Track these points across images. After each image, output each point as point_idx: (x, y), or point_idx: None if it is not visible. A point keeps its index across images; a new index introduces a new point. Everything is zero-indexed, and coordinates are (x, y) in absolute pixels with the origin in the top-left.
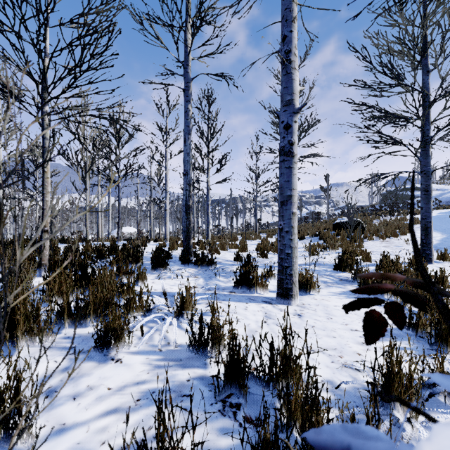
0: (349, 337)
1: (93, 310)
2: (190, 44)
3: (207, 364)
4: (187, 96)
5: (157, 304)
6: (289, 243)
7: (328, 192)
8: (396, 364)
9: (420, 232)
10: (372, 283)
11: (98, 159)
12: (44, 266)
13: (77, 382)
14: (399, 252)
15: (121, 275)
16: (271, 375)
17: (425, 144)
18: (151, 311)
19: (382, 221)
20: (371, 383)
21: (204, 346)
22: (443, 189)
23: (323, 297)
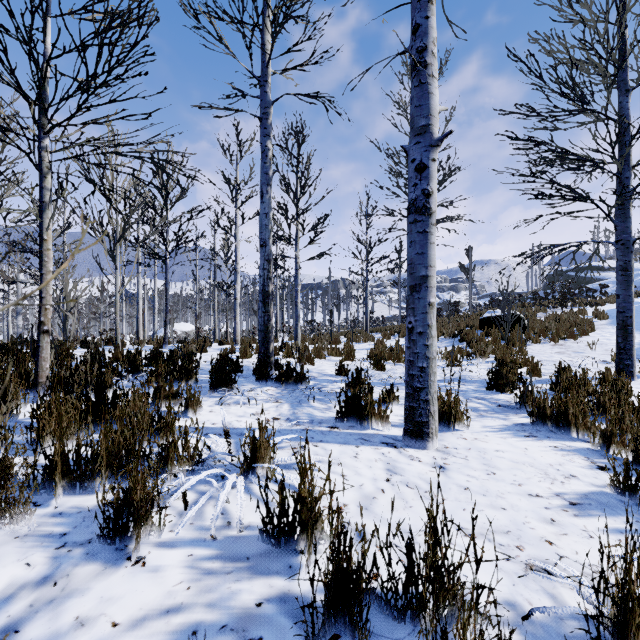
0: (527, 508)
1: (106, 464)
2: (270, 49)
3: (293, 567)
4: (265, 128)
5: (214, 449)
6: (423, 352)
7: (470, 273)
8: (636, 581)
9: (608, 331)
10: (552, 413)
11: (133, 223)
12: (42, 387)
13: (59, 610)
14: (581, 362)
15: (162, 399)
16: (407, 599)
17: (625, 199)
18: (203, 463)
19: (551, 315)
20: (593, 617)
21: (288, 533)
22: (635, 269)
23: (476, 434)
